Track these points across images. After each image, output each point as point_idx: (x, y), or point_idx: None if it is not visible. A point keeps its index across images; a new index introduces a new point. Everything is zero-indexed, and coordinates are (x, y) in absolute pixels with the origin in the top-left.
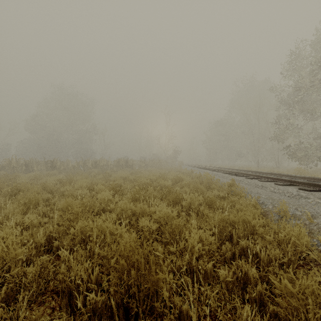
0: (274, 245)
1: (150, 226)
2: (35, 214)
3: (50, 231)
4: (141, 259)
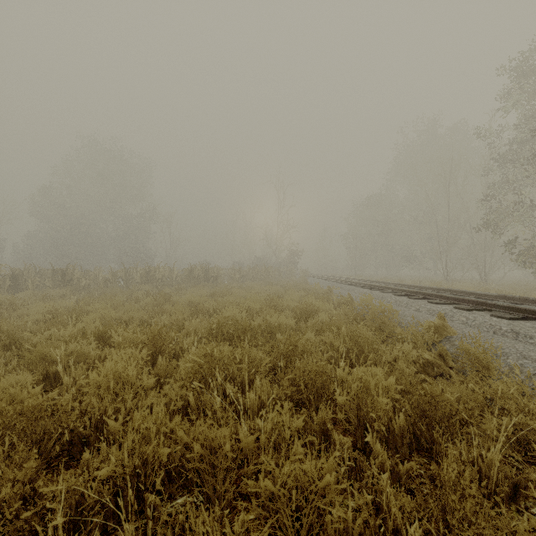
0: None
1: None
2: None
3: None
4: None
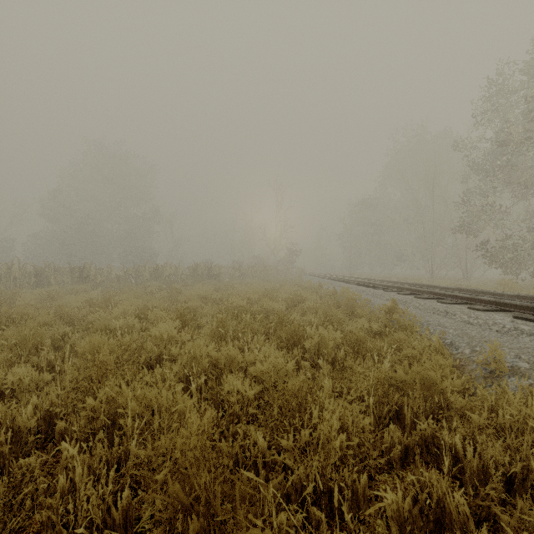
0: (488, 432)
1: (243, 391)
2: (27, 367)
3: (51, 402)
4: (215, 485)
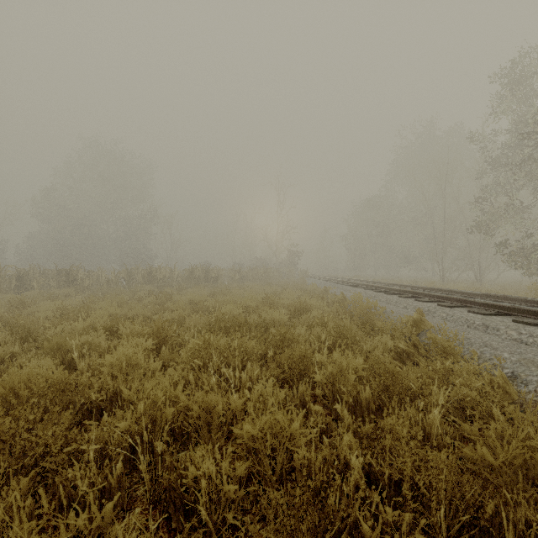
0: None
1: (218, 483)
2: None
3: None
4: None
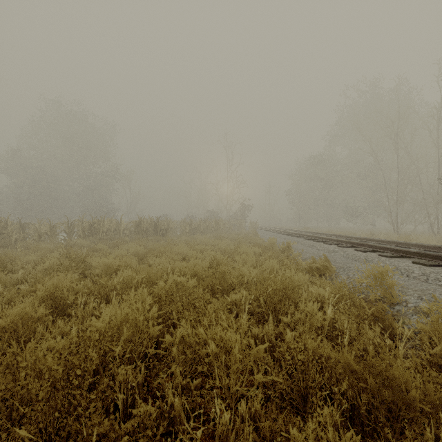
0: None
1: None
2: None
3: None
4: None
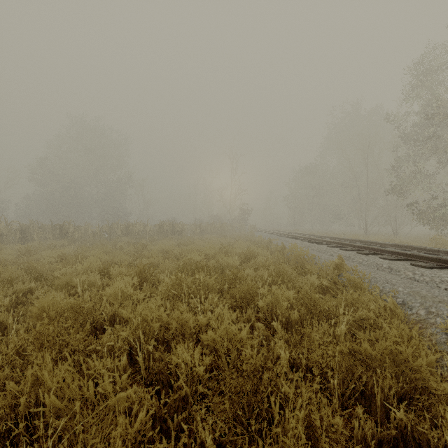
0: None
1: (192, 366)
2: None
3: None
4: None
